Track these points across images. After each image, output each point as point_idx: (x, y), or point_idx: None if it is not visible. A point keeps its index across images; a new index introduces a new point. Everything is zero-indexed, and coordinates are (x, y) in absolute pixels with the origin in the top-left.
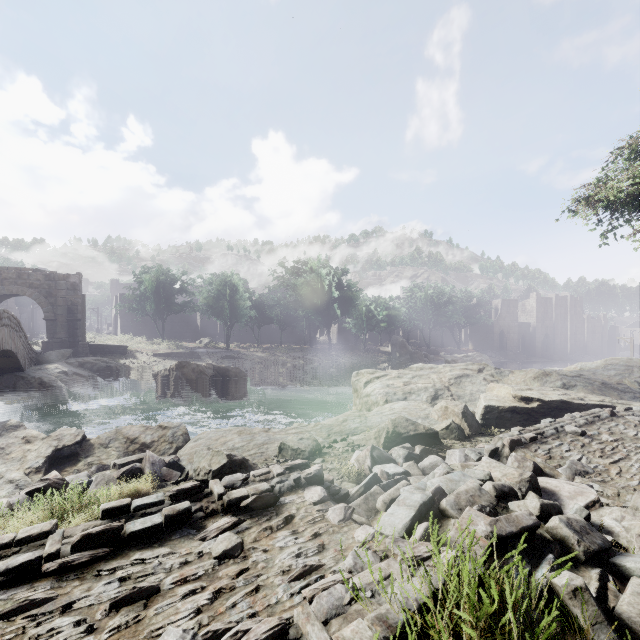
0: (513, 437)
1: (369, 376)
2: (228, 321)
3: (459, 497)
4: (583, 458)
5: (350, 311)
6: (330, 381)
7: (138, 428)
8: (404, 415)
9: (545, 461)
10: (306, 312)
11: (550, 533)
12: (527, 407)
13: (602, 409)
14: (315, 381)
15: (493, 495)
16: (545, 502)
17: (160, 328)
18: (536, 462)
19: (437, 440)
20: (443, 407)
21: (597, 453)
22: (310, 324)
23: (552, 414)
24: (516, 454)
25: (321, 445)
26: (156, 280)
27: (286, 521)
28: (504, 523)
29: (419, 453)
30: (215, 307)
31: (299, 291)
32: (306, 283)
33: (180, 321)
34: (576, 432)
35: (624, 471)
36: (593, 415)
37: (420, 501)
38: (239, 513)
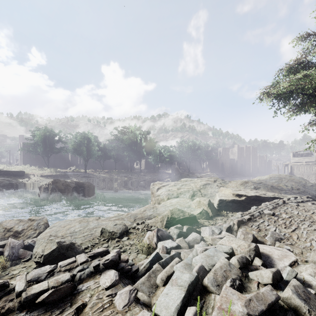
0: (239, 219)
1: (159, 185)
2: (85, 157)
3: (216, 274)
4: (277, 229)
5: (151, 152)
6: (140, 188)
7: (14, 221)
8: (177, 206)
9: (258, 233)
10: (128, 153)
11: (285, 302)
12: (239, 199)
13: (278, 200)
14: (132, 188)
15: (238, 267)
16: (274, 271)
17: (47, 161)
18: (253, 233)
19: (195, 220)
20: (198, 201)
21: (283, 225)
22: (130, 159)
23: (251, 202)
24: (242, 230)
25: (129, 227)
26: (43, 135)
27: (77, 312)
28: (255, 302)
29: (186, 230)
30: (78, 150)
31: (124, 142)
32: (128, 138)
33: (59, 158)
34: (270, 213)
35: (300, 236)
36: (275, 203)
37: (188, 281)
38: (35, 308)
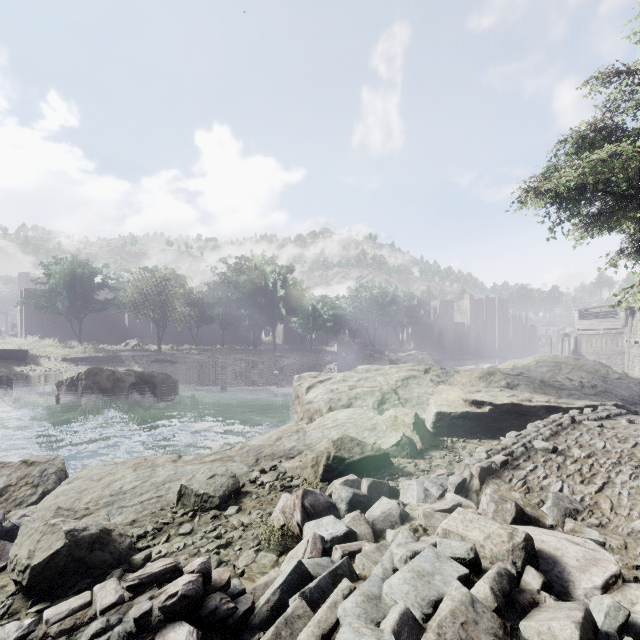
0: (482, 463)
1: (312, 380)
2: (159, 320)
3: (443, 635)
4: (564, 486)
5: (296, 310)
6: (273, 384)
7: None
8: (349, 427)
9: (525, 496)
10: (249, 311)
11: None
12: (479, 412)
13: (561, 415)
14: (257, 385)
15: (492, 607)
16: (580, 621)
17: (78, 329)
18: (514, 498)
19: (387, 462)
20: (392, 416)
21: (577, 477)
22: (254, 324)
23: (503, 418)
24: (492, 491)
25: (244, 477)
26: (70, 273)
27: None
28: None
29: (367, 489)
30: (143, 305)
31: (241, 289)
32: (249, 280)
33: (104, 321)
34: (547, 449)
35: (616, 504)
36: (556, 423)
37: None
38: None
